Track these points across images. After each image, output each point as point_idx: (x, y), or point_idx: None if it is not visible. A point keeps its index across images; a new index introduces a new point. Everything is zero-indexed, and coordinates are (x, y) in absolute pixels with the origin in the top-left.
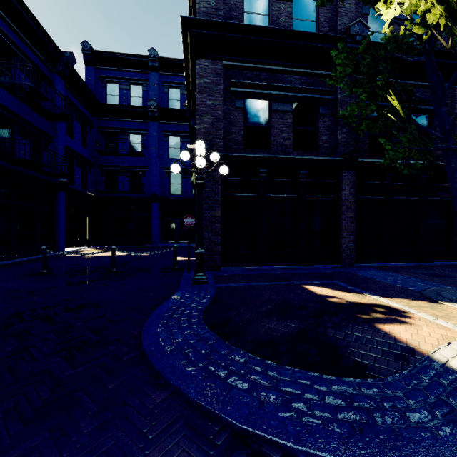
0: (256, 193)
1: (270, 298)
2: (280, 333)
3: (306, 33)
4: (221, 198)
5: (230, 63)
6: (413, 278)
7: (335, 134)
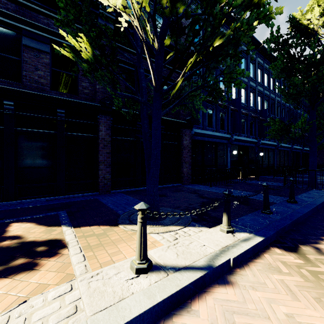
0: (2, 125)
1: None
2: None
3: None
4: None
5: None
6: (137, 200)
7: (95, 84)
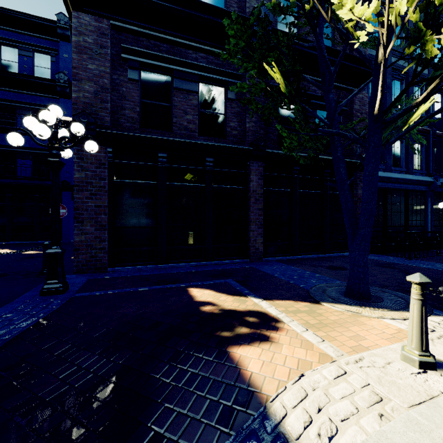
0: (156, 180)
1: (126, 311)
2: (85, 380)
3: (209, 5)
4: (109, 184)
5: (120, 25)
6: (310, 272)
7: (244, 122)
